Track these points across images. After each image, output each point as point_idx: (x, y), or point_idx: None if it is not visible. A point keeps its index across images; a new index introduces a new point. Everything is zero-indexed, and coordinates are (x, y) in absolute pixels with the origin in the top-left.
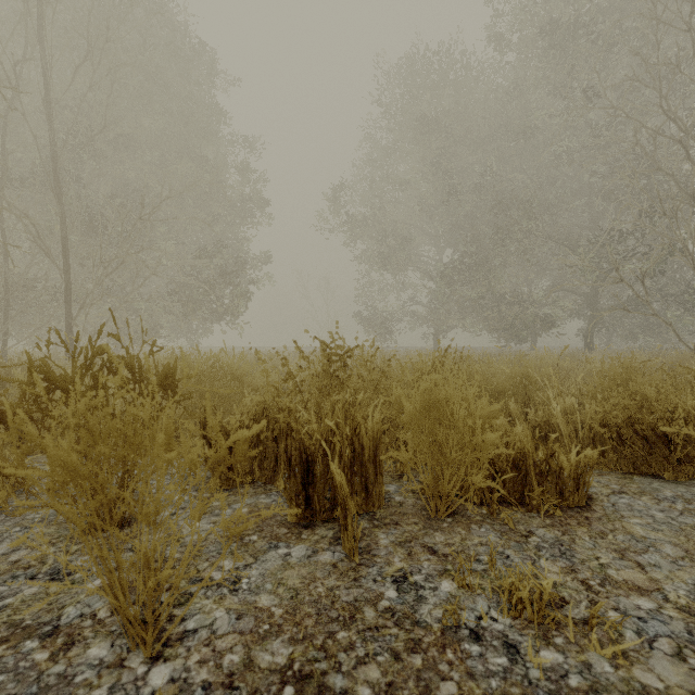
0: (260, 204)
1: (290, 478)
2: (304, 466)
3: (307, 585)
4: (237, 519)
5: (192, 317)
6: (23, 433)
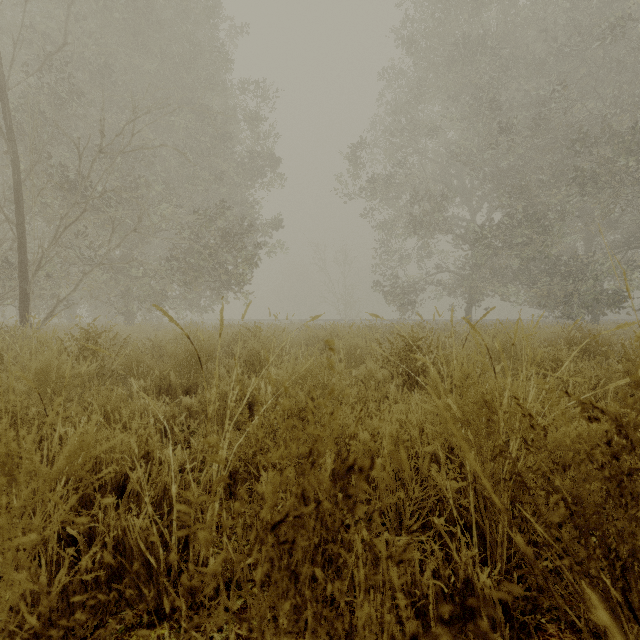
0: (270, 163)
1: None
2: None
3: None
4: None
5: (195, 286)
6: None
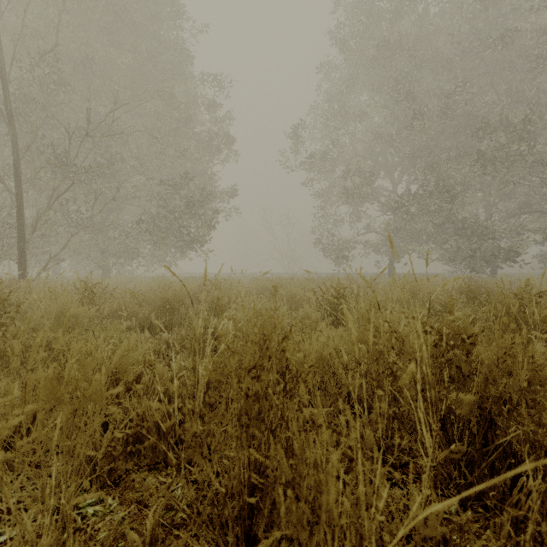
0: (225, 142)
1: None
2: None
3: None
4: None
5: (162, 245)
6: None
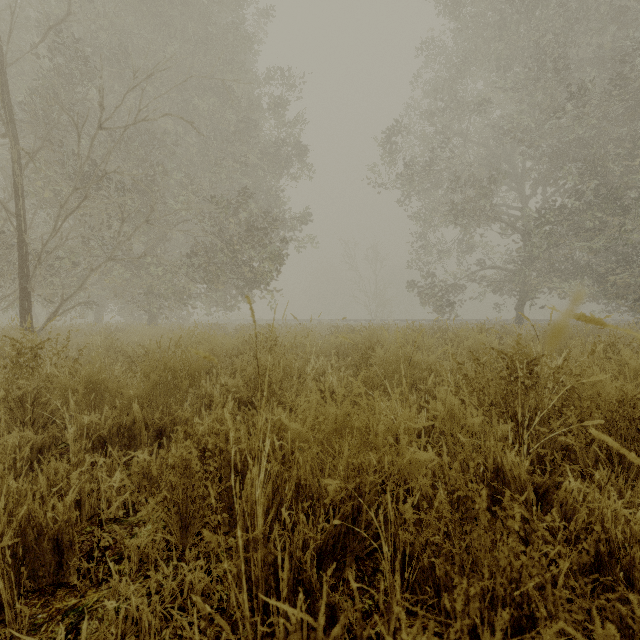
0: (297, 151)
1: None
2: None
3: None
4: None
5: (217, 284)
6: None
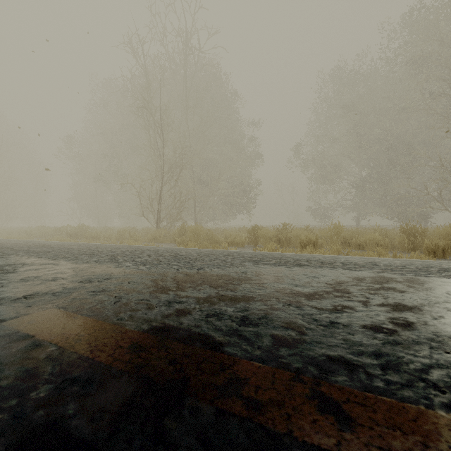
0: (257, 156)
1: (277, 242)
2: (279, 240)
3: (280, 248)
4: (274, 238)
5: (229, 212)
6: (259, 231)
